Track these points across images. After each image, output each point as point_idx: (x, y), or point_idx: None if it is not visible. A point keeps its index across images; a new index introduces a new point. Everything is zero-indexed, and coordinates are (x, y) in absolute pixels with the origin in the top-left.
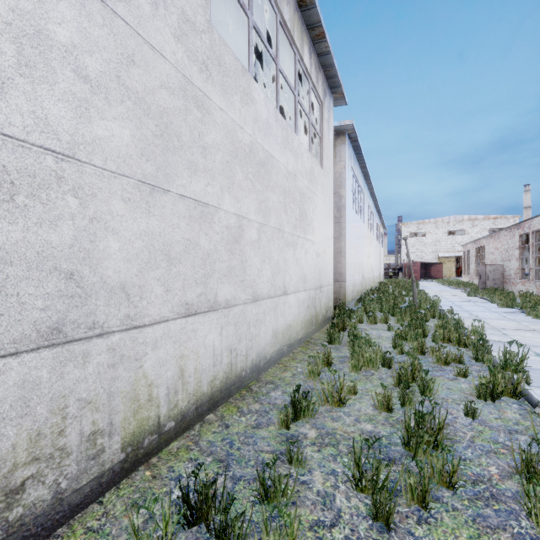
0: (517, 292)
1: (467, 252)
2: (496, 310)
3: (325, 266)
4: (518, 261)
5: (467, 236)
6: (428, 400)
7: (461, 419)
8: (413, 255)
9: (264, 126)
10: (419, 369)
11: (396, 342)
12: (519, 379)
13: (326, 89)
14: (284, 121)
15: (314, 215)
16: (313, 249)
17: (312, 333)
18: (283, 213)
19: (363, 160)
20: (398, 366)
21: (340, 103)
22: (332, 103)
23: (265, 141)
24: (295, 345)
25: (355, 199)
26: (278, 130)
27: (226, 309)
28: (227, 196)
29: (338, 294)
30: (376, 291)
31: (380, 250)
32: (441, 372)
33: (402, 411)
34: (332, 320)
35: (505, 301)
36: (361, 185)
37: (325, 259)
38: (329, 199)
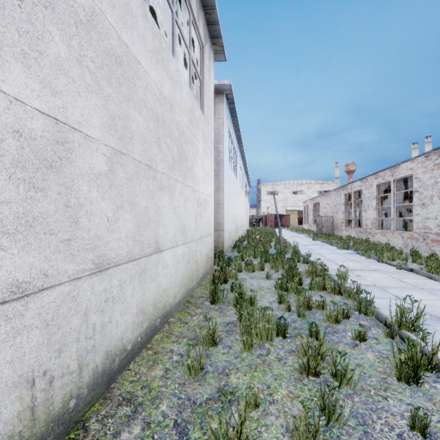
0: (343, 236)
1: (307, 207)
2: (338, 252)
3: (206, 216)
4: (343, 214)
5: (305, 195)
6: (349, 397)
7: (410, 439)
8: (269, 208)
9: (121, 6)
10: (332, 351)
11: (281, 295)
12: (434, 348)
13: (207, 35)
14: (157, 27)
15: (195, 160)
16: (194, 197)
17: (193, 290)
18: (155, 145)
19: (237, 124)
20: (300, 341)
21: (220, 58)
22: (213, 55)
23: (123, 29)
24: (172, 311)
25: (231, 157)
26: (146, 30)
27: (14, 302)
28: (17, 67)
29: (217, 243)
30: (247, 238)
31: (247, 204)
32: (337, 335)
33: (330, 438)
34: (212, 270)
35: (342, 244)
36: (235, 146)
37: (206, 209)
38: (210, 149)
